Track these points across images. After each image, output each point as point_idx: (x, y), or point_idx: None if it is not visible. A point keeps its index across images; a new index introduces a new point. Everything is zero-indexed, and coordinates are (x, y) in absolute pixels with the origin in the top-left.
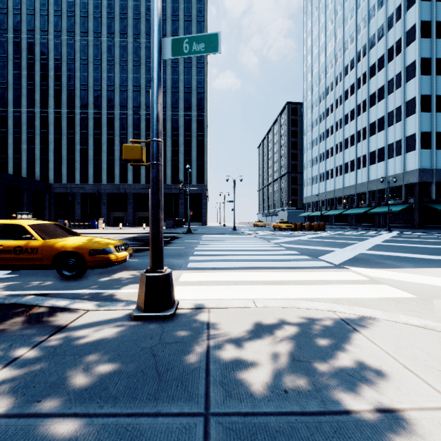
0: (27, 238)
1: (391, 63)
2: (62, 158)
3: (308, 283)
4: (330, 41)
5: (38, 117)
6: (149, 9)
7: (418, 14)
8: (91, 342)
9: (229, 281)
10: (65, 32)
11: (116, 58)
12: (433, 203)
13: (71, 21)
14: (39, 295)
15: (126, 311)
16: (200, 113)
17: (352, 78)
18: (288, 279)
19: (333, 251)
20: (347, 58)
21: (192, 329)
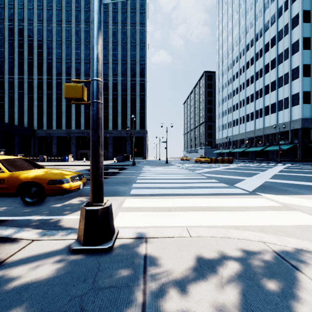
0: None
1: (281, 42)
2: (43, 111)
3: (231, 209)
4: (235, 27)
5: (26, 82)
6: (106, 4)
7: (301, 5)
8: (19, 286)
9: (164, 207)
10: (45, 20)
11: (82, 39)
12: None
13: (49, 12)
14: None
15: (68, 241)
16: (142, 78)
17: (252, 53)
18: (214, 205)
19: (243, 179)
20: (248, 38)
21: (129, 266)
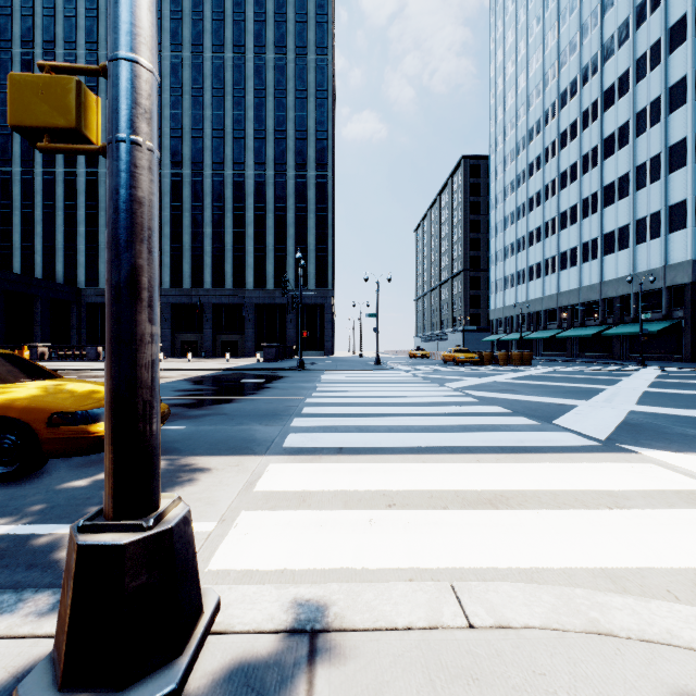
0: None
1: (643, 83)
2: (99, 247)
3: (572, 502)
4: (535, 53)
5: (60, 181)
6: (239, 5)
7: None
8: None
9: (375, 492)
10: (103, 43)
11: (186, 84)
12: None
13: None
14: None
15: (34, 649)
16: (321, 172)
17: (573, 112)
18: (517, 487)
19: (571, 406)
20: (565, 78)
21: None
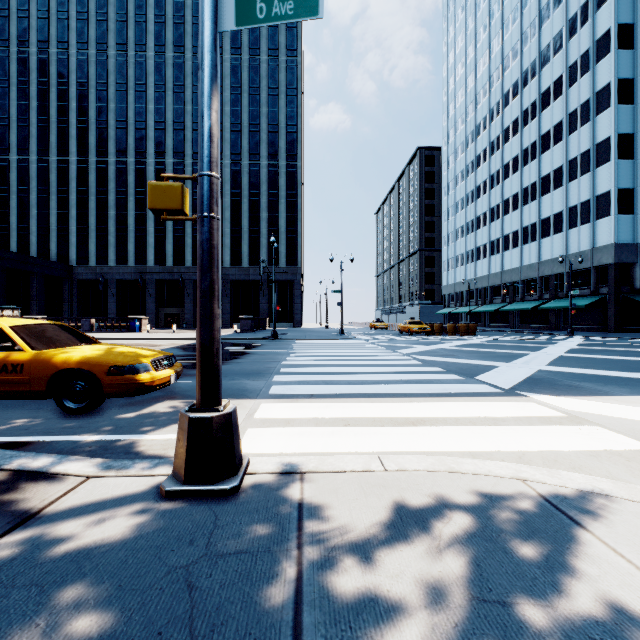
0: (5, 348)
1: (574, 87)
2: (89, 228)
3: (467, 423)
4: (482, 57)
5: (54, 168)
6: None
7: (615, 13)
8: (73, 551)
9: (337, 419)
10: (93, 43)
11: (169, 81)
12: (637, 294)
13: (102, 27)
14: (15, 446)
15: (155, 479)
16: (291, 162)
17: (515, 111)
18: (433, 415)
19: (495, 366)
20: (508, 80)
21: (270, 520)
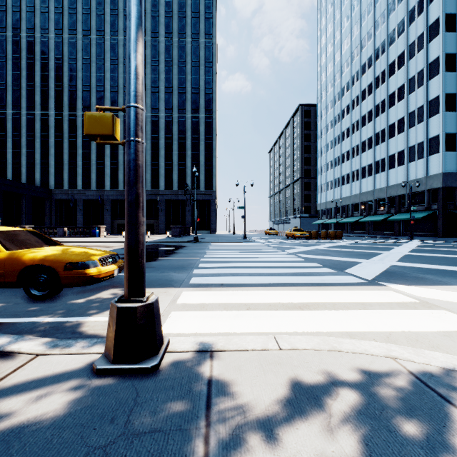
0: None
1: (413, 60)
2: (63, 162)
3: (342, 307)
4: (346, 39)
5: (38, 120)
6: (155, 6)
7: (442, 6)
8: (7, 429)
9: (241, 304)
10: (66, 30)
11: (120, 57)
12: None
13: (72, 18)
14: None
15: (91, 357)
16: (208, 115)
17: (370, 77)
18: (315, 301)
19: (358, 262)
20: (364, 56)
21: (183, 397)
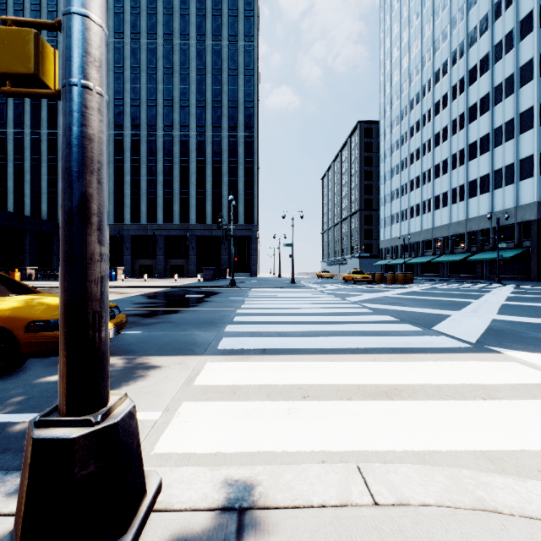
0: None
1: (499, 64)
2: None
3: (453, 394)
4: (415, 41)
5: (44, 140)
6: (184, 2)
7: None
8: None
9: (292, 386)
10: None
11: (143, 64)
12: None
13: None
14: None
15: None
16: (248, 133)
17: (445, 87)
18: (407, 381)
19: (446, 315)
20: (438, 60)
21: None
